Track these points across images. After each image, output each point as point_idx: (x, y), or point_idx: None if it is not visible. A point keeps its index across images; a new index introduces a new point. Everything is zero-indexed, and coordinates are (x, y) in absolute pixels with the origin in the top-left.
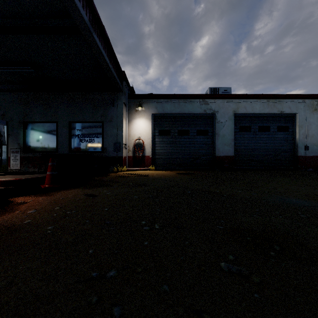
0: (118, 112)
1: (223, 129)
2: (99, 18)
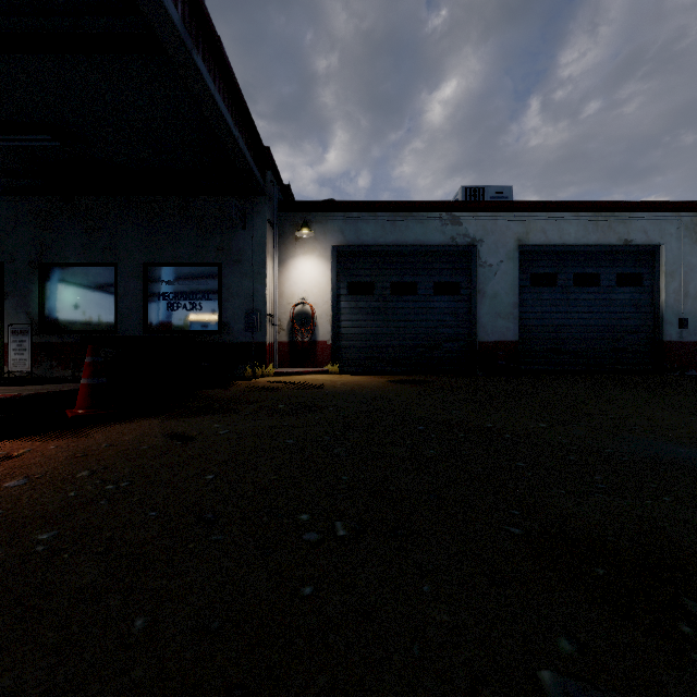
0: (255, 242)
1: (494, 280)
2: (208, 16)
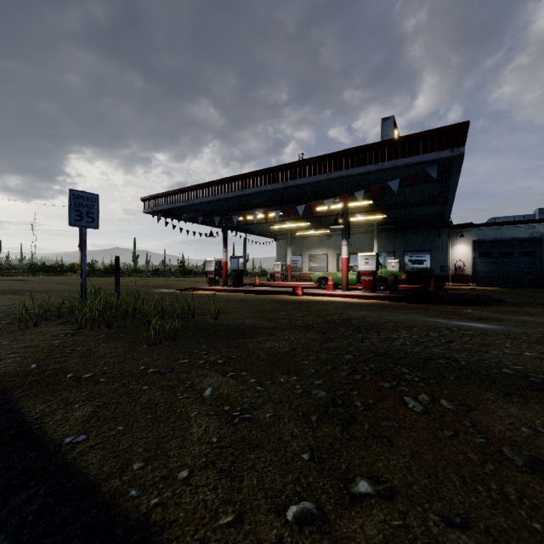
0: (443, 243)
1: None
2: None
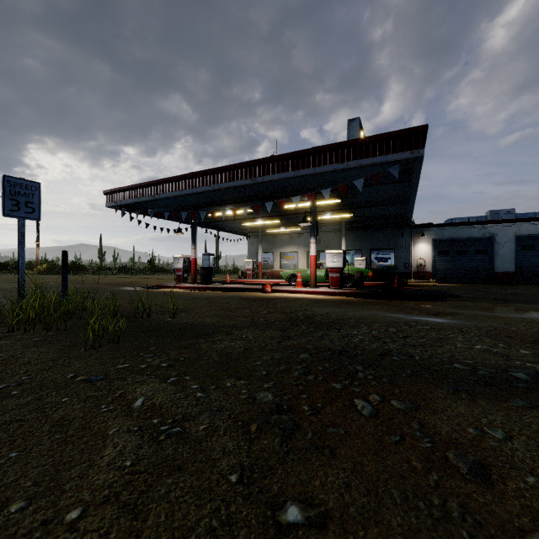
0: (406, 241)
1: (502, 249)
2: None
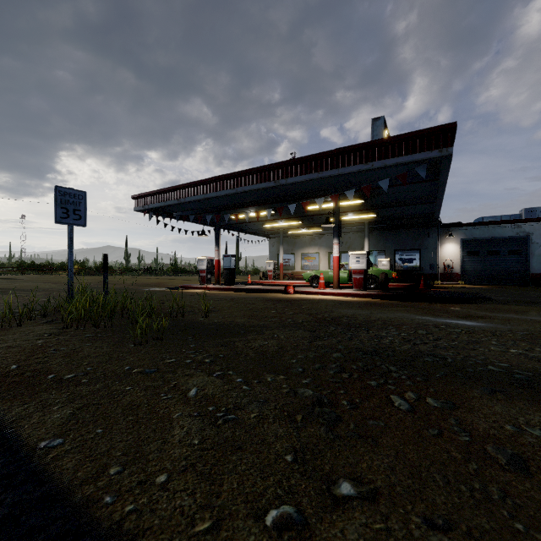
0: (433, 241)
1: (539, 249)
2: None
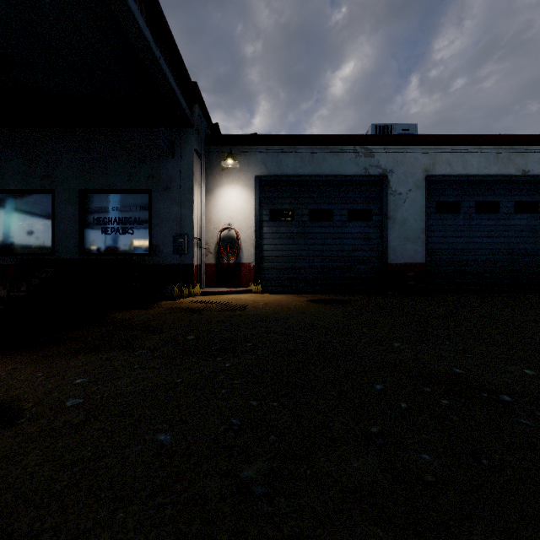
0: (183, 170)
1: (403, 208)
2: None
